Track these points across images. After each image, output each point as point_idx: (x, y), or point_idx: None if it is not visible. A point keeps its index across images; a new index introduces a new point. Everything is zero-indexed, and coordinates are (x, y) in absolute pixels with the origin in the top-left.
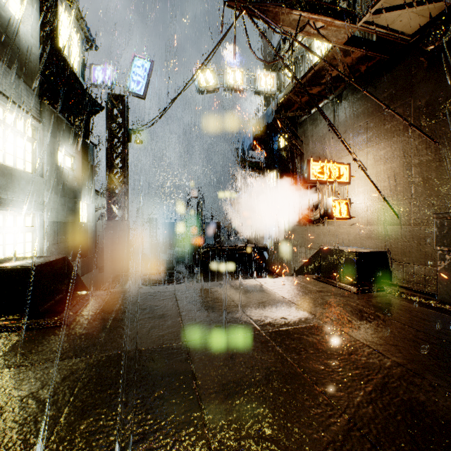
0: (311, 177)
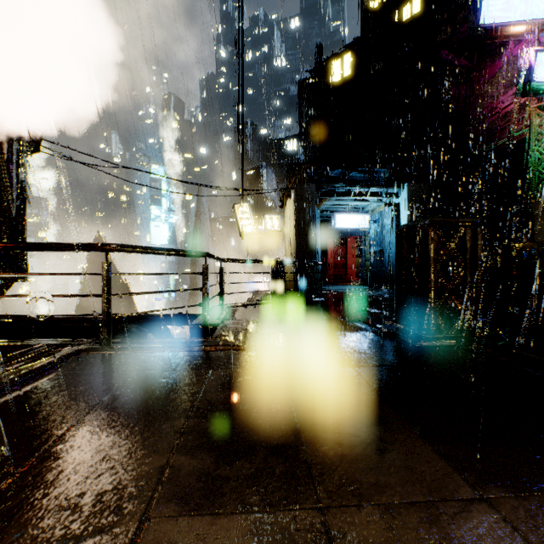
0: None
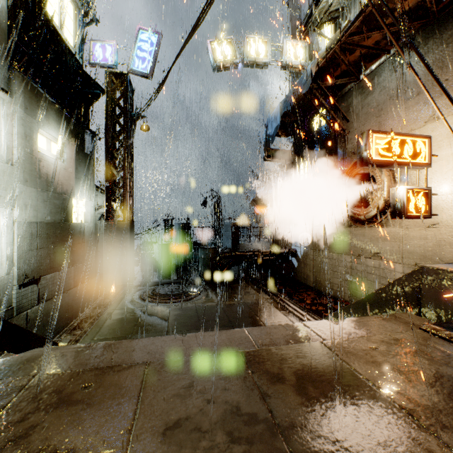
0: (373, 156)
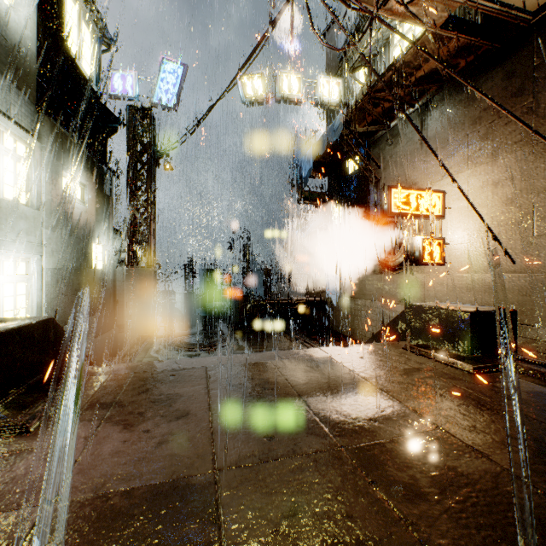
0: (392, 209)
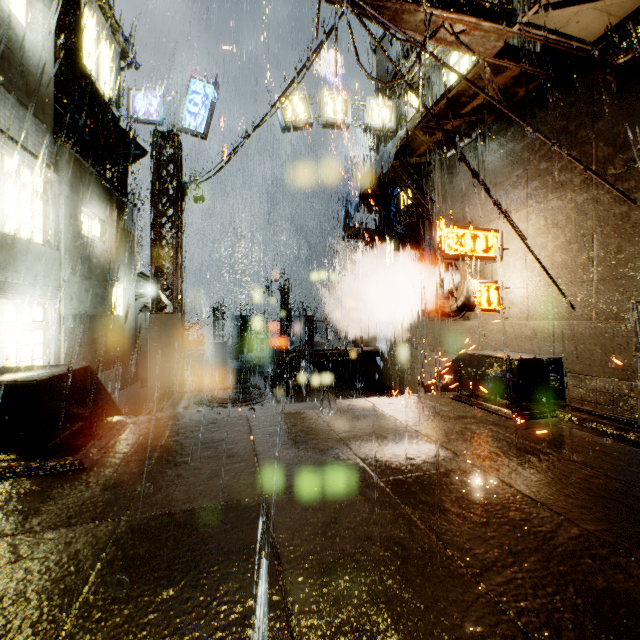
0: (445, 251)
